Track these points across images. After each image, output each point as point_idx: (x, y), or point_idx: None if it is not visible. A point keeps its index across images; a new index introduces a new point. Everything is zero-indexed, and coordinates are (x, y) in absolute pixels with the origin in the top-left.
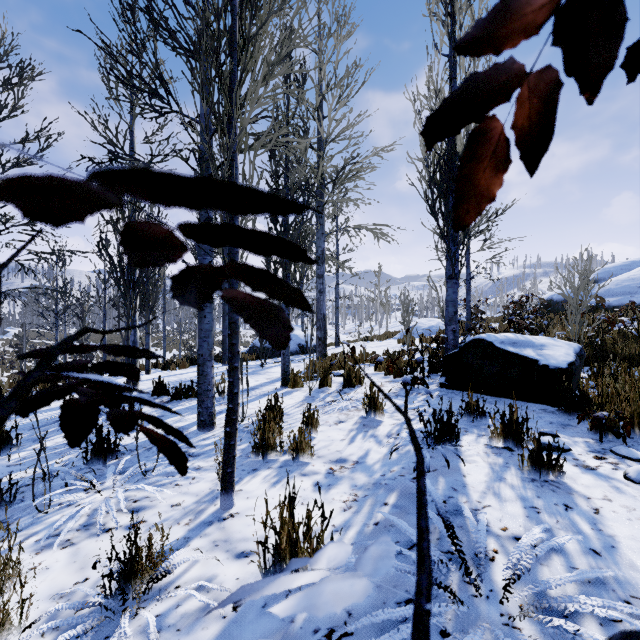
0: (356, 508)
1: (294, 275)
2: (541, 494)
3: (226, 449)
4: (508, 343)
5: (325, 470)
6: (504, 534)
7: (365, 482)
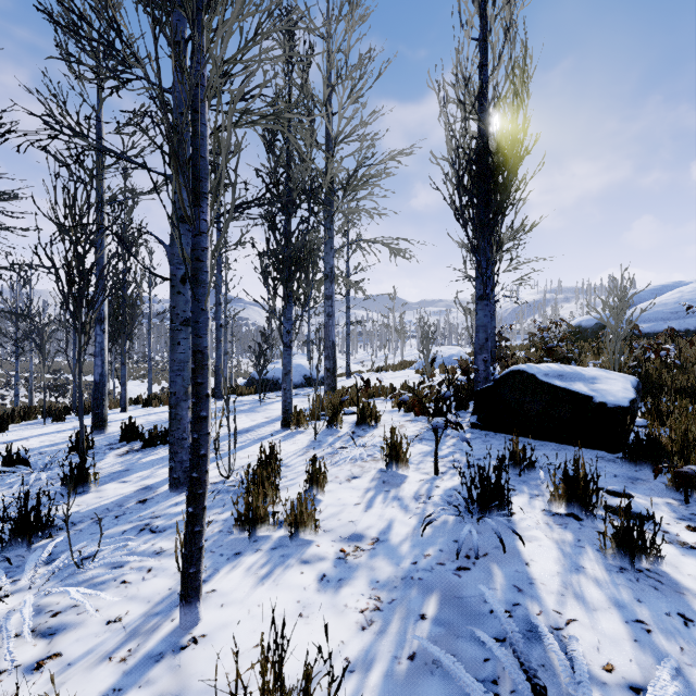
0: (380, 624)
1: (297, 294)
2: (641, 595)
3: (188, 539)
4: (553, 376)
5: (334, 553)
6: (612, 680)
7: (390, 575)
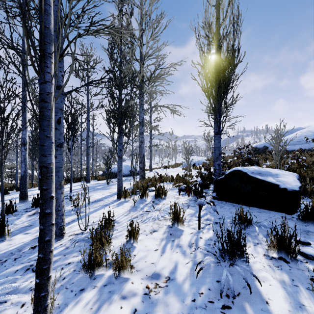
0: None
1: (125, 131)
2: None
3: (35, 302)
4: (256, 173)
5: (142, 290)
6: None
7: (179, 311)
